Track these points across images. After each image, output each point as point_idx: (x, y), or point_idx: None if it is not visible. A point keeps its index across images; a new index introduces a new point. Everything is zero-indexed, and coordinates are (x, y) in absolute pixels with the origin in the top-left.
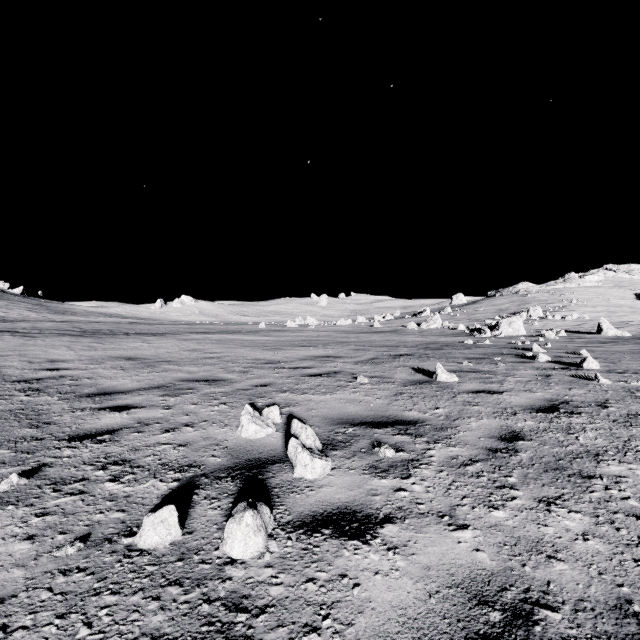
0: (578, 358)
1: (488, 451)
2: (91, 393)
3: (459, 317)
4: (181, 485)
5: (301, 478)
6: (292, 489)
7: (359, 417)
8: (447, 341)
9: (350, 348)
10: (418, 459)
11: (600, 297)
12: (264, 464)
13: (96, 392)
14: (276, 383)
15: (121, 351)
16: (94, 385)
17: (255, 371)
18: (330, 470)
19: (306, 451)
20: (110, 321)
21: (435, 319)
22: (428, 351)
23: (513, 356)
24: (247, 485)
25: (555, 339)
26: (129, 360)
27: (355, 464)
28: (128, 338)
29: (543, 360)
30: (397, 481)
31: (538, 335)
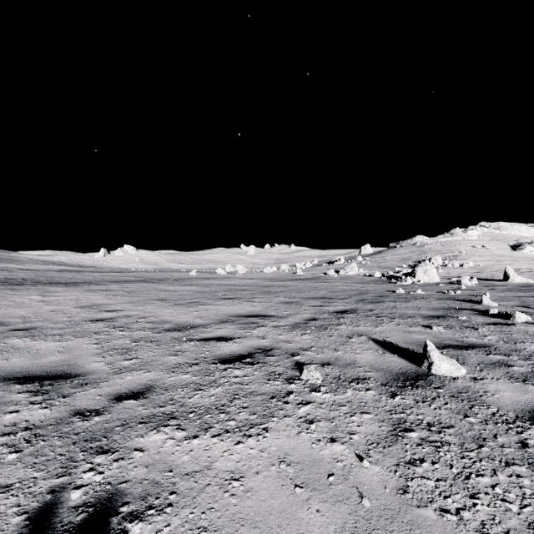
0: None
1: None
2: None
3: (370, 265)
4: None
5: None
6: None
7: None
8: (376, 290)
9: (280, 301)
10: None
11: (483, 248)
12: None
13: None
14: (160, 386)
15: None
16: None
17: (143, 349)
18: None
19: None
20: (43, 269)
21: (352, 267)
22: (369, 305)
23: (473, 312)
24: None
25: (474, 287)
26: None
27: None
28: (28, 289)
29: (522, 320)
30: None
31: (451, 282)
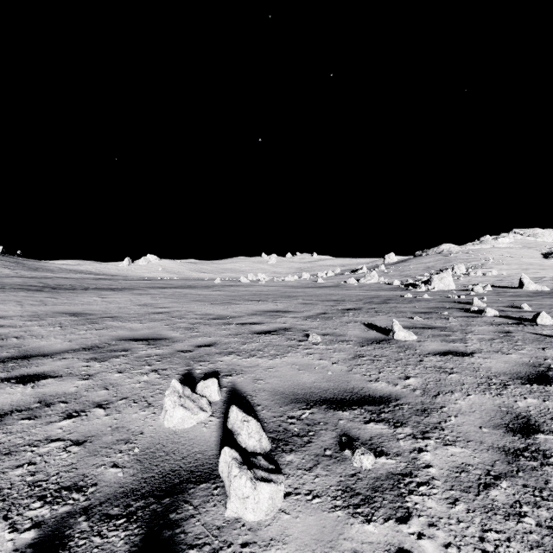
0: (522, 312)
1: (505, 455)
2: (8, 357)
3: (392, 273)
4: (38, 539)
5: (237, 520)
6: (220, 551)
7: (316, 391)
8: (388, 295)
9: (298, 302)
10: (411, 472)
11: (513, 256)
12: (184, 484)
13: (15, 355)
14: (221, 342)
15: (71, 306)
16: (18, 346)
17: (201, 328)
18: (283, 499)
19: (245, 472)
20: (78, 277)
21: (372, 275)
22: (374, 305)
23: (458, 310)
24: (147, 539)
25: (484, 293)
26: (73, 316)
27: (320, 484)
28: (85, 293)
29: (491, 314)
30: (392, 528)
31: (466, 289)
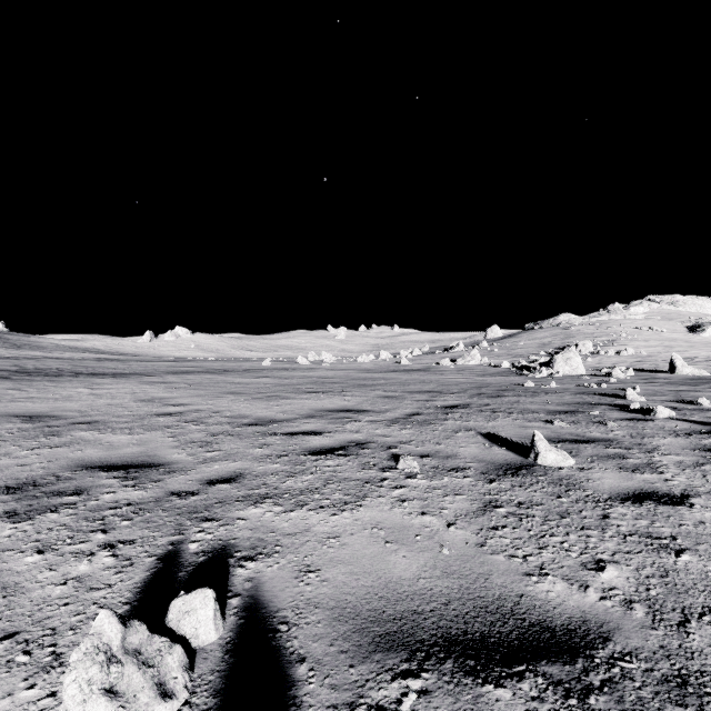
0: (704, 411)
1: None
2: None
3: (498, 352)
4: None
5: None
6: None
7: (426, 608)
8: (500, 383)
9: (377, 395)
10: None
11: (650, 330)
12: None
13: None
14: (251, 474)
15: (36, 403)
16: None
17: (225, 442)
18: None
19: None
20: (76, 357)
21: (473, 355)
22: (486, 400)
23: (610, 408)
24: None
25: (627, 379)
26: (27, 421)
27: None
28: (70, 381)
29: (664, 416)
30: None
31: (601, 374)
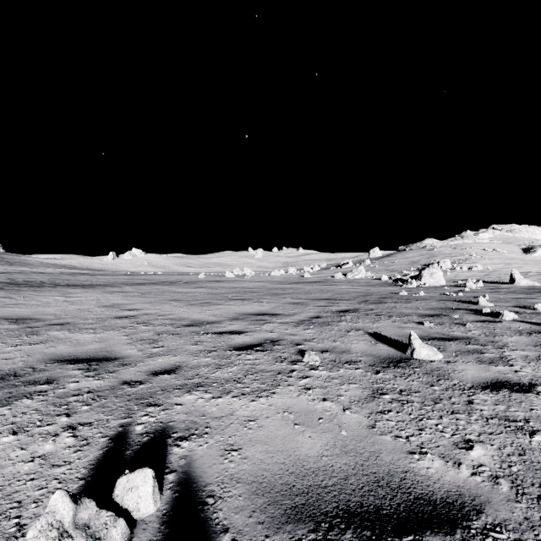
0: (540, 314)
1: None
2: None
3: (378, 268)
4: None
5: None
6: None
7: (328, 483)
8: (380, 292)
9: (287, 302)
10: None
11: (494, 251)
12: None
13: None
14: (187, 366)
15: (22, 308)
16: None
17: (167, 340)
18: None
19: None
20: (56, 272)
21: (359, 270)
22: (371, 305)
23: (467, 312)
24: None
25: (478, 289)
26: (13, 323)
27: None
28: (50, 291)
29: (509, 318)
30: None
31: (457, 285)
